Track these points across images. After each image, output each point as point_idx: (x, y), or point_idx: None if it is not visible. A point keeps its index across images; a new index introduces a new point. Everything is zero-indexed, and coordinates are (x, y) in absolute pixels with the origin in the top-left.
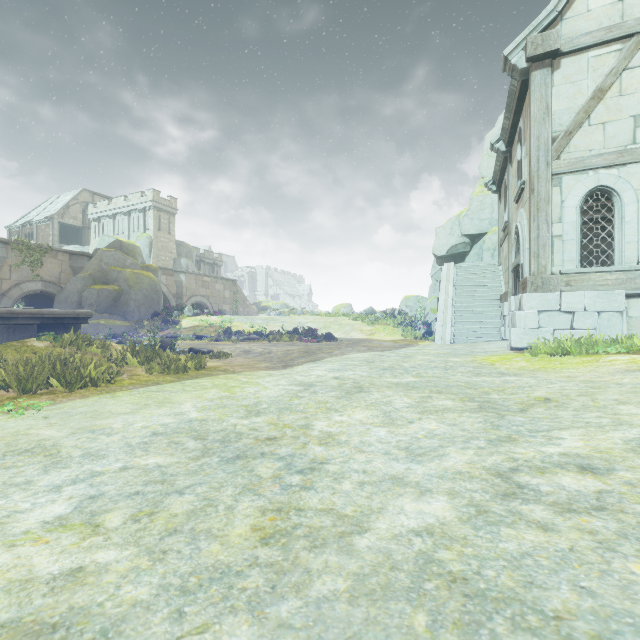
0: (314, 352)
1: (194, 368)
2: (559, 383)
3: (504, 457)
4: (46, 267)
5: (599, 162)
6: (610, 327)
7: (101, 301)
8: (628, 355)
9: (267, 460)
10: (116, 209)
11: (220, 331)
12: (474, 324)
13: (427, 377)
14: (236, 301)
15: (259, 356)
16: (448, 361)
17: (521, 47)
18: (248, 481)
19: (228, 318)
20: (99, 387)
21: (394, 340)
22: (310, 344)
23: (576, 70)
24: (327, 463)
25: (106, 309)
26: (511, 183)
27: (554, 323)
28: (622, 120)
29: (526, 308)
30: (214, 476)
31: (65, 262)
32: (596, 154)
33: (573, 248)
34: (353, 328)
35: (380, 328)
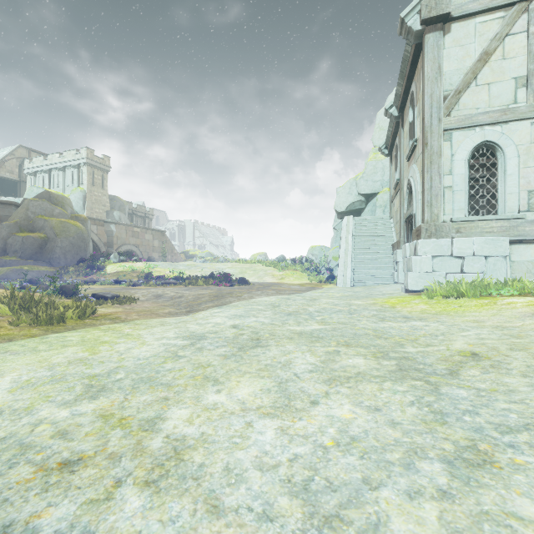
0: (223, 296)
1: (78, 317)
2: (472, 330)
3: None
4: None
5: (485, 119)
6: (496, 271)
7: (26, 248)
8: (522, 297)
9: None
10: (51, 165)
11: (141, 276)
12: (371, 269)
13: (332, 323)
14: (164, 250)
15: (169, 300)
16: (351, 304)
17: (416, 10)
18: None
19: (152, 264)
20: None
21: (301, 284)
22: (223, 288)
23: (465, 34)
24: None
25: (31, 255)
26: (402, 144)
27: (446, 267)
28: (505, 81)
29: (421, 253)
30: None
31: None
32: (482, 112)
33: (462, 198)
34: (266, 273)
35: (290, 273)
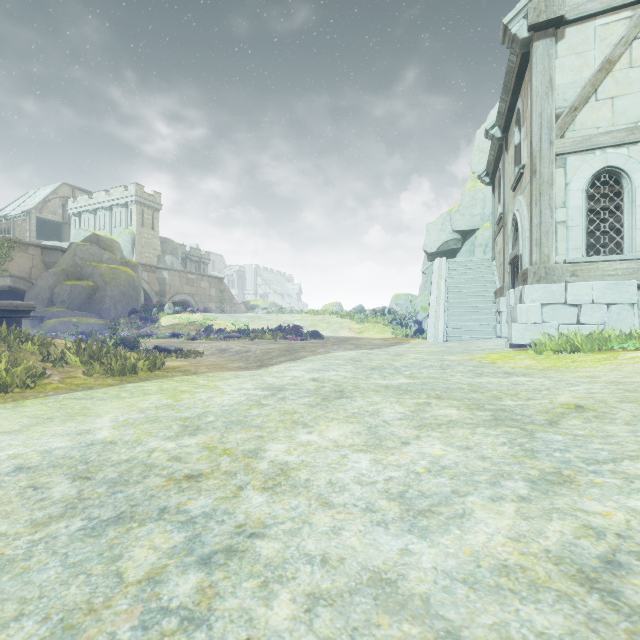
0: (296, 350)
1: (148, 368)
2: (582, 385)
3: (574, 524)
4: (15, 262)
5: (607, 140)
6: (620, 321)
7: (74, 298)
8: None
9: (161, 527)
10: (97, 204)
11: (200, 329)
12: (468, 321)
13: (422, 378)
14: (223, 299)
15: (235, 355)
16: (444, 359)
17: (522, 15)
18: (86, 596)
19: (211, 316)
20: (10, 393)
21: (384, 338)
22: (294, 342)
23: (582, 40)
24: (262, 536)
25: (79, 306)
26: (507, 171)
27: (559, 317)
28: (632, 94)
29: (528, 301)
30: (31, 578)
31: (37, 257)
32: (604, 132)
33: (579, 235)
34: (341, 326)
35: (369, 326)
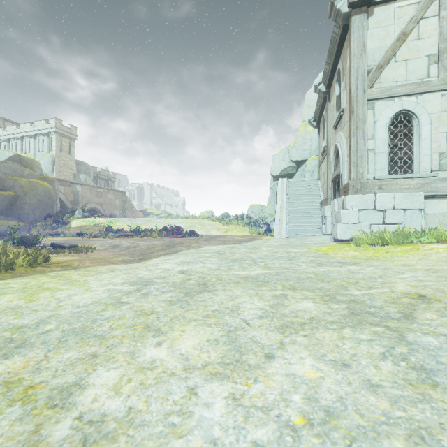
0: (174, 245)
1: (30, 264)
2: (407, 273)
3: None
4: None
5: (403, 91)
6: (412, 222)
7: None
8: (441, 244)
9: None
10: (23, 133)
11: (102, 229)
12: (302, 223)
13: (275, 268)
14: (125, 208)
15: (124, 250)
16: (289, 251)
17: None
18: None
19: (113, 219)
20: None
21: (243, 235)
22: (175, 239)
23: (385, 17)
24: None
25: (2, 211)
26: (329, 116)
27: (370, 219)
28: (419, 58)
29: (349, 207)
30: None
31: None
32: (400, 84)
33: (383, 159)
34: (212, 227)
35: (233, 227)
